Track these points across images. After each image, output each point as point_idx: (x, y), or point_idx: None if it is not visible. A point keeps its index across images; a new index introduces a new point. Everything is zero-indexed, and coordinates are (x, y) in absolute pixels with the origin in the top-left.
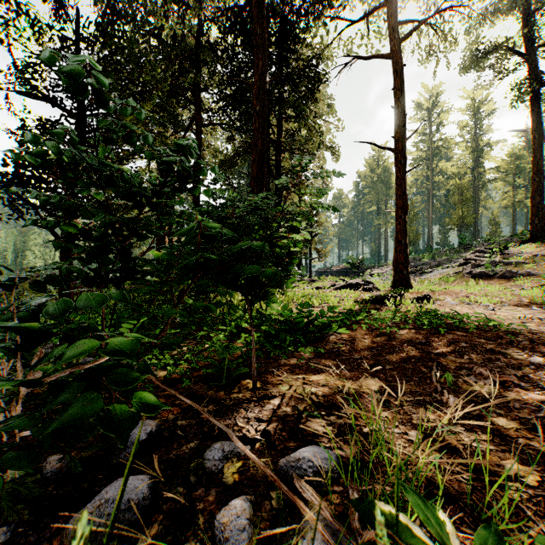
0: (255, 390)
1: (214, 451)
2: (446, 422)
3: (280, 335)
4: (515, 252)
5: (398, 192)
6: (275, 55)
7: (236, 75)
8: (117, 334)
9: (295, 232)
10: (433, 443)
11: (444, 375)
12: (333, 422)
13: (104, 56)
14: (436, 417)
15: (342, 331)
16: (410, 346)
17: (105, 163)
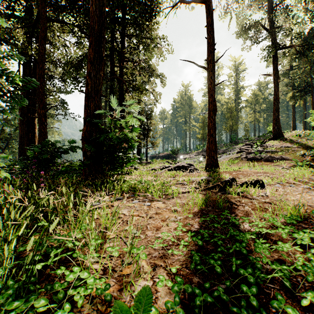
0: None
1: None
2: None
3: None
4: (269, 145)
5: (210, 99)
6: None
7: None
8: None
9: None
10: None
11: None
12: None
13: None
14: None
15: None
16: None
17: None
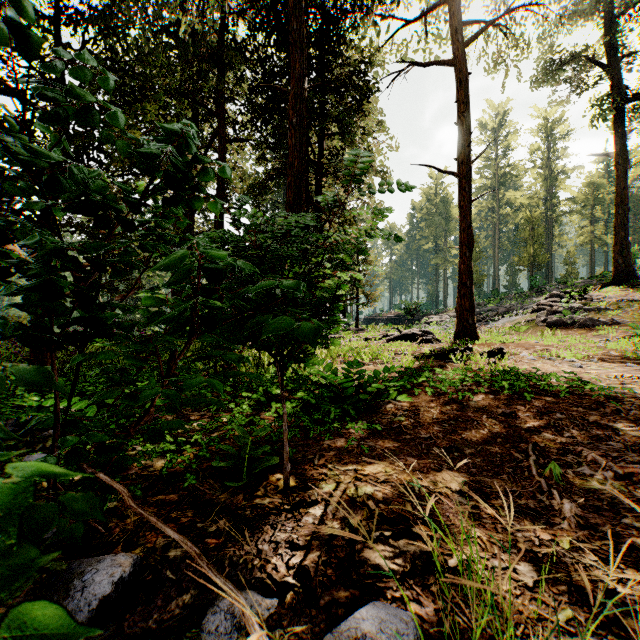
0: (288, 491)
1: (218, 615)
2: (568, 547)
3: (322, 405)
4: (597, 297)
5: (462, 224)
6: (315, 59)
7: (268, 82)
8: (106, 404)
9: (344, 267)
10: (557, 587)
11: (549, 465)
12: (403, 551)
13: (91, 39)
14: (551, 537)
15: (403, 399)
16: (490, 418)
17: (44, 154)
